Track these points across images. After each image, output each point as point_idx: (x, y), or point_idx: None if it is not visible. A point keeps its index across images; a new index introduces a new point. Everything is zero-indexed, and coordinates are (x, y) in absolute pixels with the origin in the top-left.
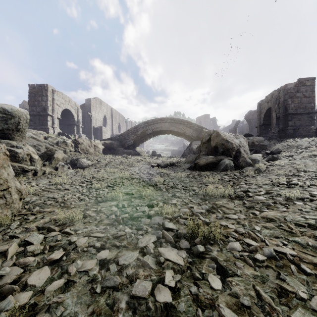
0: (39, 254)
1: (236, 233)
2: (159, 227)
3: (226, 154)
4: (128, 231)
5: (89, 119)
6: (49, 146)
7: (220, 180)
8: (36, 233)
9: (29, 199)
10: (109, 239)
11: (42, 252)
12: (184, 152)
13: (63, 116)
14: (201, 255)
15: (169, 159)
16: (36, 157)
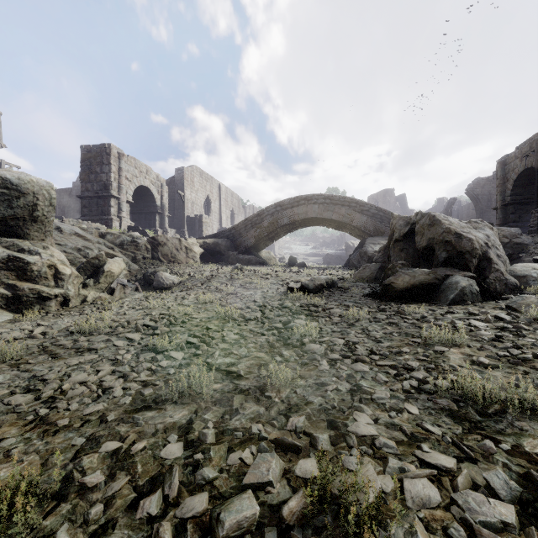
0: None
1: None
2: None
3: (455, 265)
4: None
5: (182, 202)
6: (106, 250)
7: (468, 334)
8: None
9: None
10: None
11: None
12: (351, 258)
13: (138, 198)
14: None
15: (321, 272)
16: (67, 270)
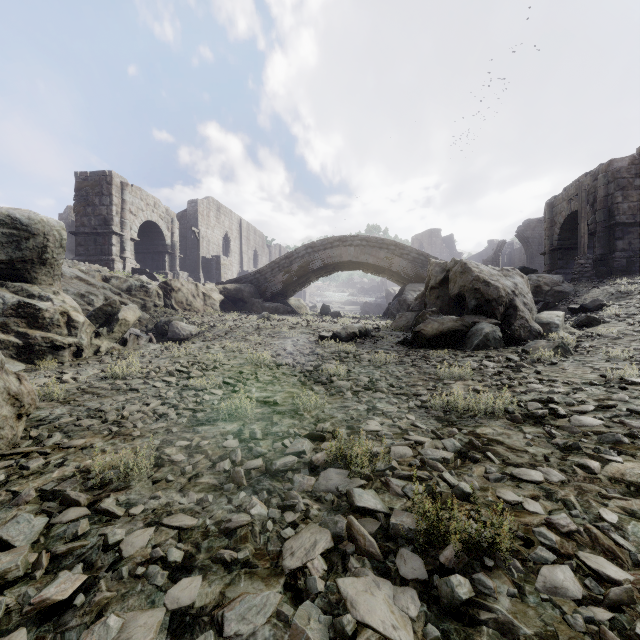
0: (19, 582)
1: (550, 529)
2: (340, 502)
3: (483, 312)
4: (258, 512)
5: (196, 240)
6: (113, 296)
7: (477, 371)
8: (34, 508)
9: (48, 414)
10: (207, 538)
11: (28, 575)
12: (389, 307)
13: (143, 235)
14: (465, 609)
15: (356, 322)
16: (80, 318)
